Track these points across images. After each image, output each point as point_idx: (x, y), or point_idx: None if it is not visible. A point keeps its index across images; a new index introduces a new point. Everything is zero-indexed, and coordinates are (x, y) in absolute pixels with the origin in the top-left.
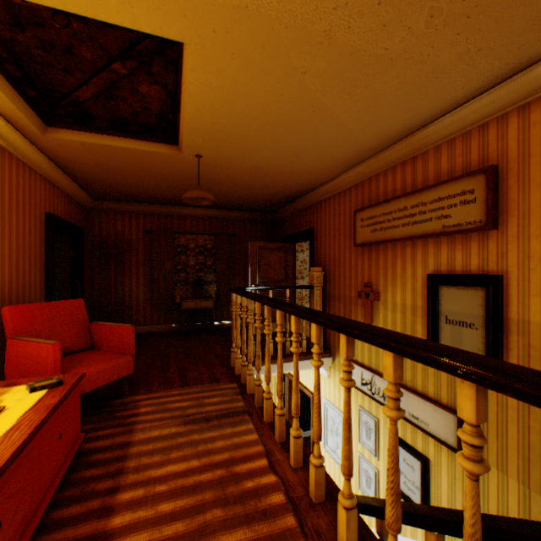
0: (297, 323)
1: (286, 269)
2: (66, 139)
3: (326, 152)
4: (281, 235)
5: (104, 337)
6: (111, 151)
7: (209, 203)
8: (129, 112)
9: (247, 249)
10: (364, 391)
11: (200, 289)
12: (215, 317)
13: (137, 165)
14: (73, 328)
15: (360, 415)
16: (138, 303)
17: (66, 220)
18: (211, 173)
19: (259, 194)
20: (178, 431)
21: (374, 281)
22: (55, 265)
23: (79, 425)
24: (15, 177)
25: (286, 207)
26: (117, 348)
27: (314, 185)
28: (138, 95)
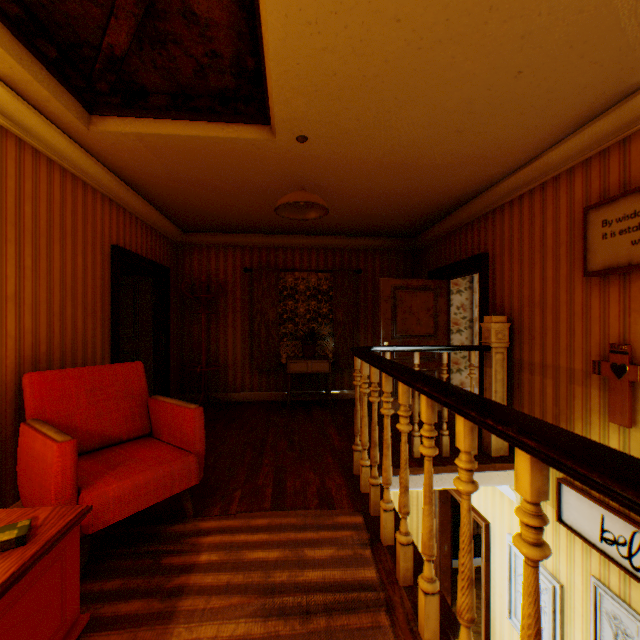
0: (539, 474)
1: (436, 318)
2: (116, 131)
3: (534, 94)
4: (427, 268)
5: (163, 421)
6: (178, 147)
7: (318, 214)
8: (191, 70)
9: (376, 291)
10: (610, 556)
11: (312, 346)
12: (331, 384)
13: (218, 169)
14: (124, 405)
15: (597, 597)
16: (234, 362)
17: (141, 255)
18: (323, 173)
19: (395, 206)
20: (249, 635)
21: (639, 343)
22: (136, 314)
23: (76, 603)
24: (58, 194)
25: (437, 225)
26: (179, 440)
27: (491, 179)
28: (194, 23)
